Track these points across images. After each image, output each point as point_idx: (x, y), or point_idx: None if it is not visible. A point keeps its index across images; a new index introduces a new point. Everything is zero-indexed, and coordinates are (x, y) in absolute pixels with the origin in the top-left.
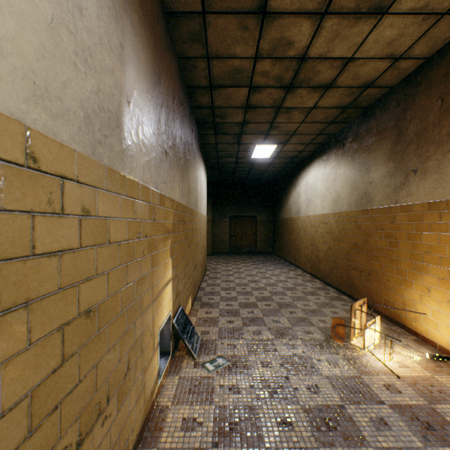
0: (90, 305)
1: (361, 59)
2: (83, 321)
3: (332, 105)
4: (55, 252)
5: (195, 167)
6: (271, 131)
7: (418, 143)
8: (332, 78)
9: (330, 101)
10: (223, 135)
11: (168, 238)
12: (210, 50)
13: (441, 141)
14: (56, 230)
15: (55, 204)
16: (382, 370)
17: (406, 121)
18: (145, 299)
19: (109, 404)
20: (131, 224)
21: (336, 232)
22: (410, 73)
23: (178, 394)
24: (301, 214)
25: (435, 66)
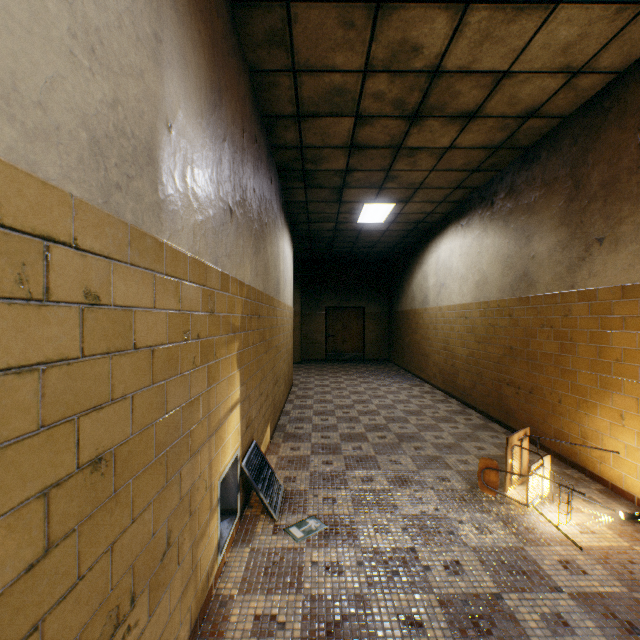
0: (100, 450)
1: (521, 73)
2: (86, 478)
3: (476, 144)
4: (31, 366)
5: (275, 236)
6: (386, 184)
7: (606, 199)
8: (477, 103)
9: (473, 138)
10: (316, 189)
11: (234, 339)
12: (297, 60)
13: None
14: (34, 328)
15: (33, 283)
16: (556, 537)
17: (586, 166)
18: (196, 434)
19: (134, 606)
20: (173, 318)
21: (481, 330)
22: (593, 95)
23: (249, 577)
24: (429, 304)
25: (632, 84)
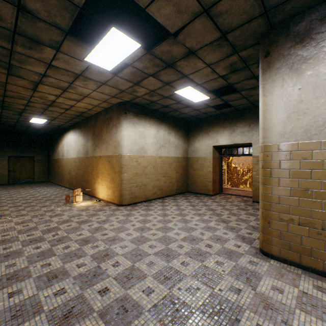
0: None
1: (77, 107)
2: None
3: (72, 114)
4: None
5: None
6: (43, 115)
7: (98, 137)
8: (68, 108)
9: (71, 113)
10: (8, 110)
11: None
12: (7, 89)
13: (101, 138)
14: None
15: None
16: (80, 206)
17: (95, 128)
18: None
19: None
20: None
21: (79, 166)
22: (96, 113)
23: None
24: (65, 157)
25: (100, 115)
